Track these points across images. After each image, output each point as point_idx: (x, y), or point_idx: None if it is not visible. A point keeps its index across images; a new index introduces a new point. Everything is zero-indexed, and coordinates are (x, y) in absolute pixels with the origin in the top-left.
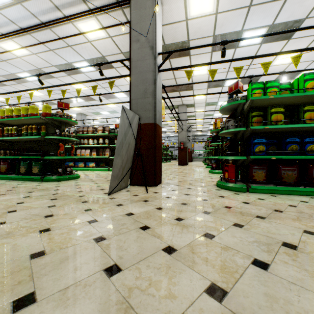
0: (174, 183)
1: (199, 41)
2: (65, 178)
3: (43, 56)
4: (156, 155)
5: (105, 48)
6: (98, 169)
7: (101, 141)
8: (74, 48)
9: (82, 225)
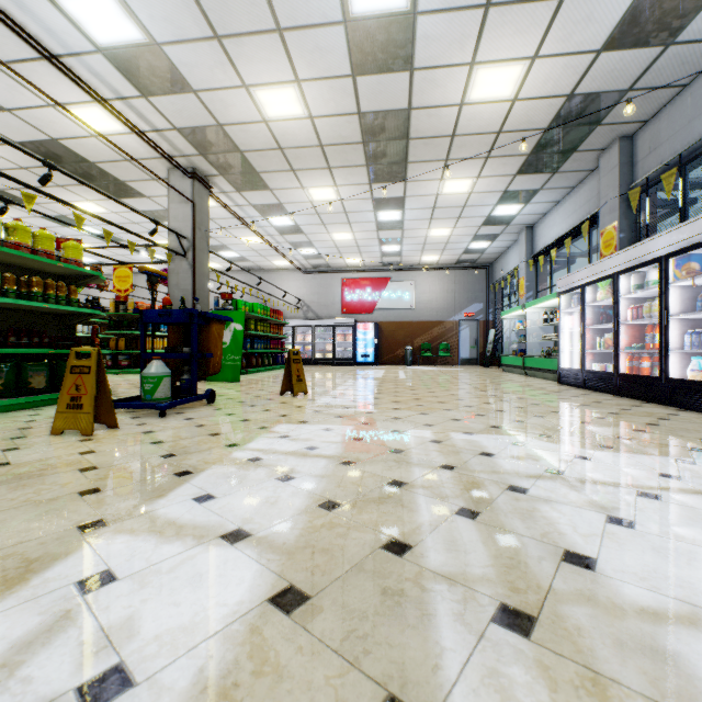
0: None
1: (153, 203)
2: None
3: None
4: None
5: (47, 120)
6: None
7: None
8: None
9: None
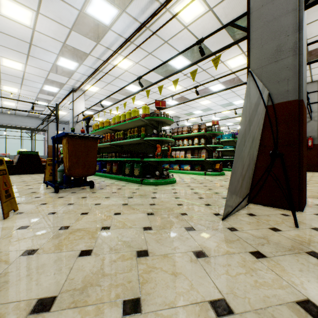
0: None
1: None
2: (162, 183)
3: (144, 63)
4: (301, 156)
5: (202, 29)
6: (193, 172)
7: (196, 141)
8: (170, 42)
9: (201, 317)
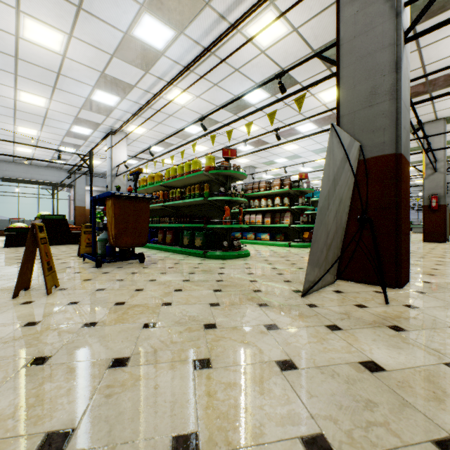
0: (448, 286)
1: None
2: (232, 256)
3: (207, 97)
4: (400, 221)
5: (285, 54)
6: (274, 243)
7: (277, 201)
8: (242, 71)
9: (266, 371)
